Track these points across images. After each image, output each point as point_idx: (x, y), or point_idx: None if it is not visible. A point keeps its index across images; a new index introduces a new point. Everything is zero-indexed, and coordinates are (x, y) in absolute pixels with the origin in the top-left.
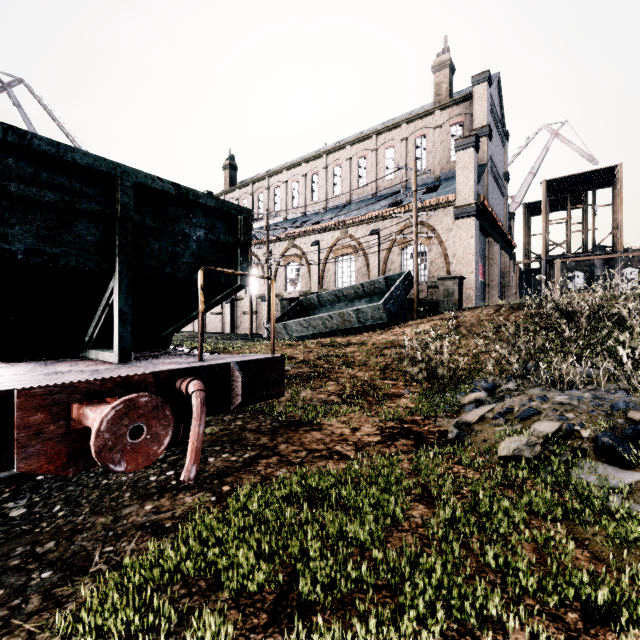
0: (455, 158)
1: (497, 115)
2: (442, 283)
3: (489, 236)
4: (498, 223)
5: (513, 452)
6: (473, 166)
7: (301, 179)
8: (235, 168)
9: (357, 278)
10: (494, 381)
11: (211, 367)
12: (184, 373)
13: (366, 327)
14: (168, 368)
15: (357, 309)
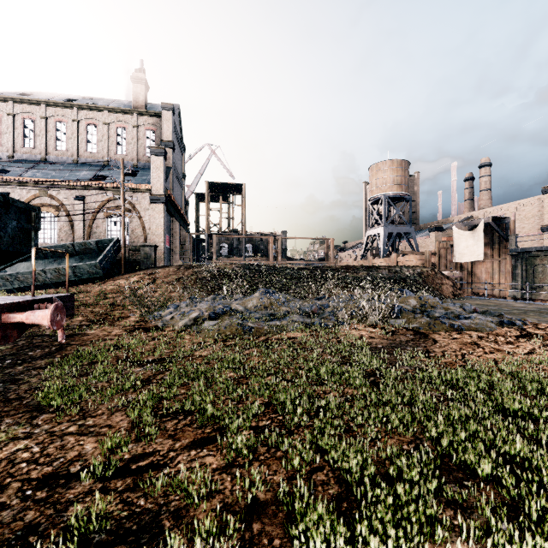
0: (150, 155)
1: (178, 134)
2: (143, 249)
3: (173, 217)
4: (179, 208)
5: (184, 324)
6: (163, 169)
7: None
8: None
9: (60, 236)
10: (177, 304)
11: (46, 299)
12: (37, 301)
13: (82, 280)
14: (29, 299)
15: (75, 266)
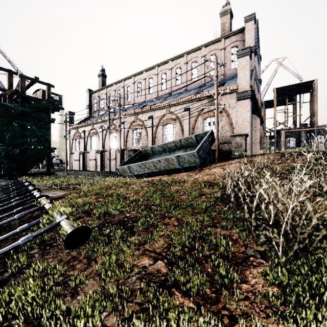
0: (233, 67)
1: (257, 43)
2: (233, 139)
3: (254, 113)
4: (258, 106)
5: None
6: (249, 67)
7: (142, 81)
8: (105, 76)
9: (176, 138)
10: None
11: None
12: None
13: (184, 168)
14: None
15: (178, 155)
